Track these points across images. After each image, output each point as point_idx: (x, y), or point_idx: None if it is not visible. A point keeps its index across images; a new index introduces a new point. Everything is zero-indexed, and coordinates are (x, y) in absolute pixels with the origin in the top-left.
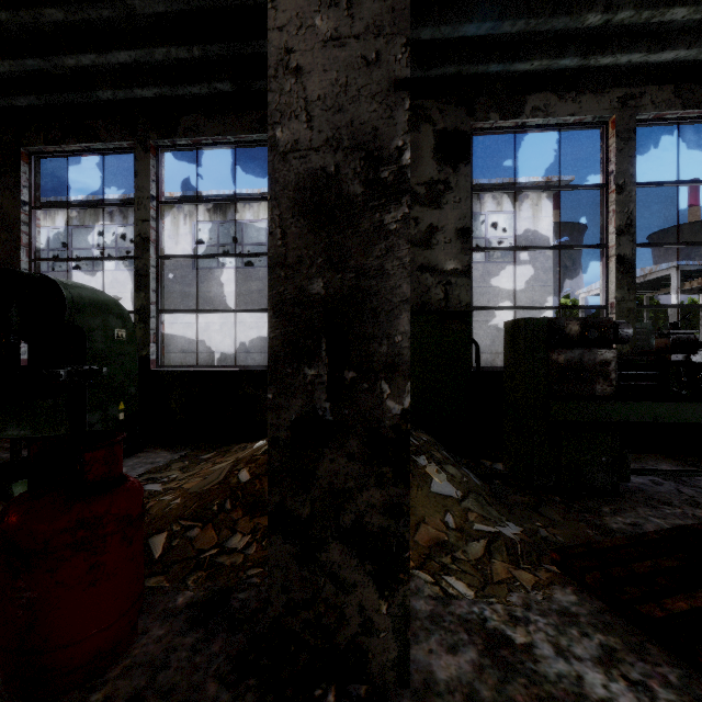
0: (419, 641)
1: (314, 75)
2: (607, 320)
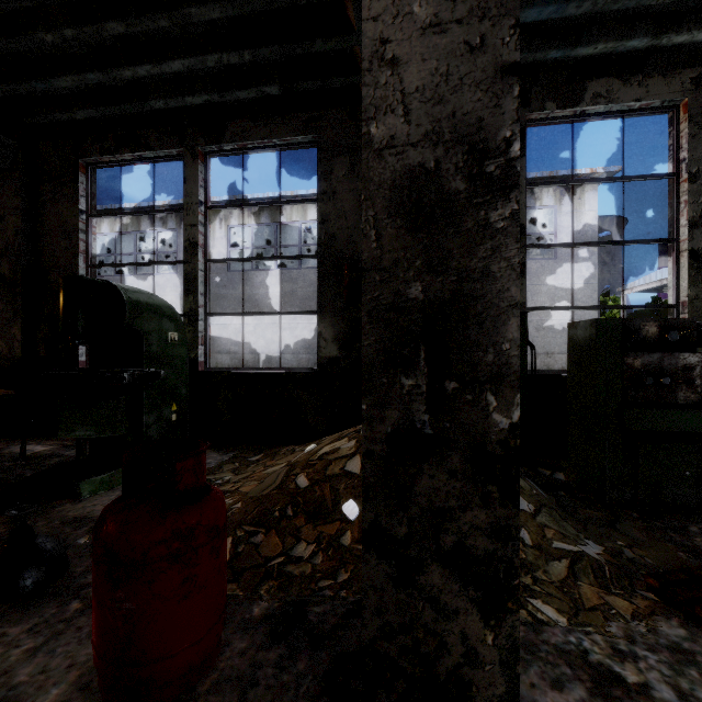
0: None
1: (411, 65)
2: (689, 321)
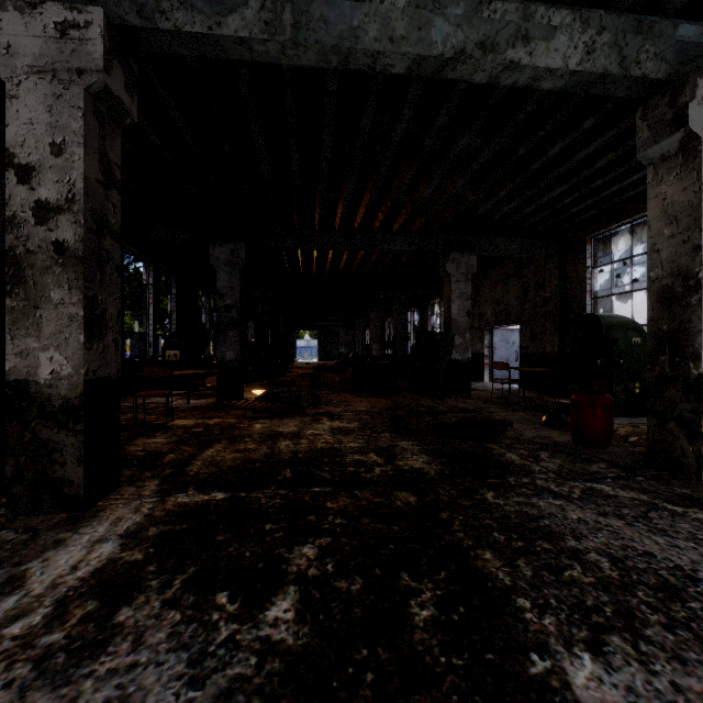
0: None
1: (663, 251)
2: None
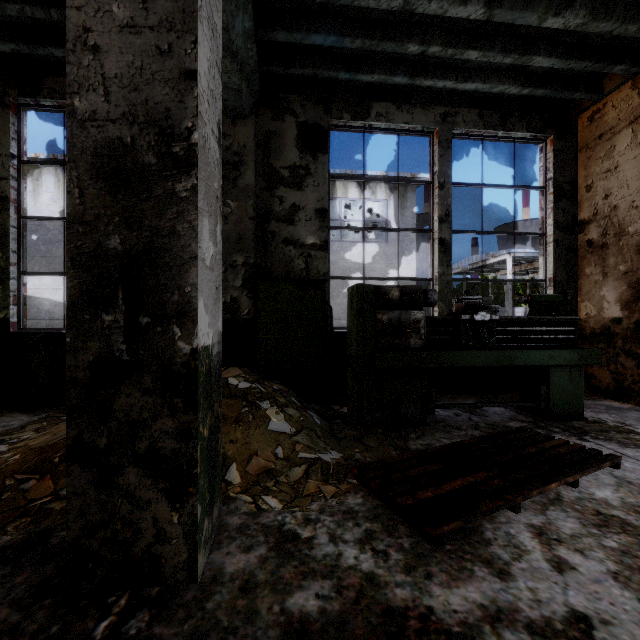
0: (221, 547)
1: (111, 55)
2: (419, 288)
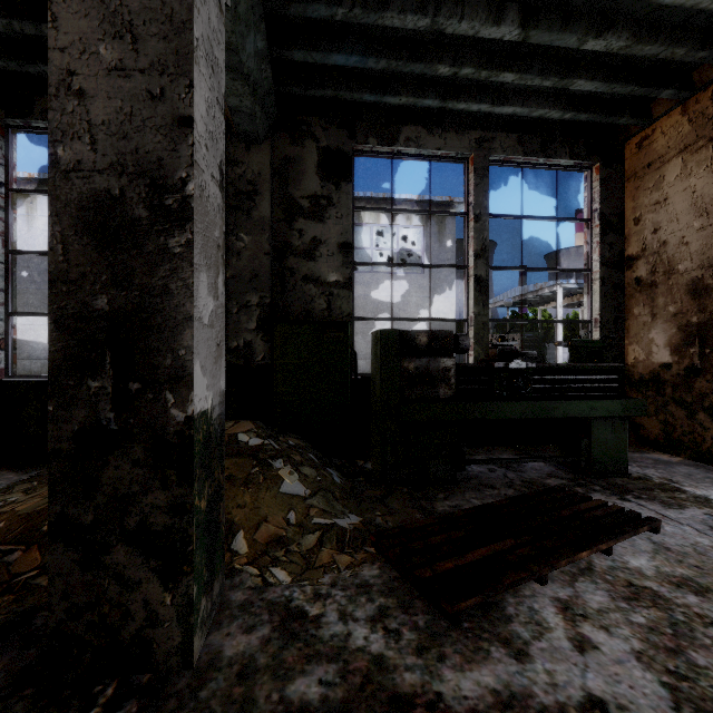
0: (221, 627)
1: (98, 100)
2: (449, 333)
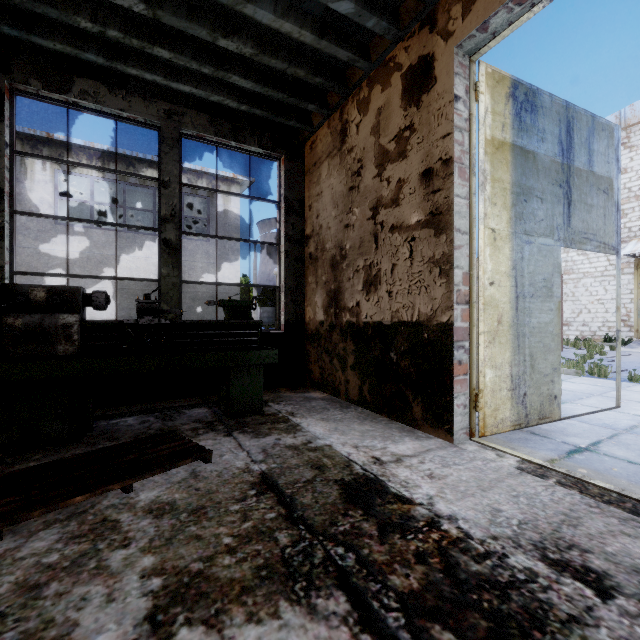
0: None
1: None
2: (75, 289)
